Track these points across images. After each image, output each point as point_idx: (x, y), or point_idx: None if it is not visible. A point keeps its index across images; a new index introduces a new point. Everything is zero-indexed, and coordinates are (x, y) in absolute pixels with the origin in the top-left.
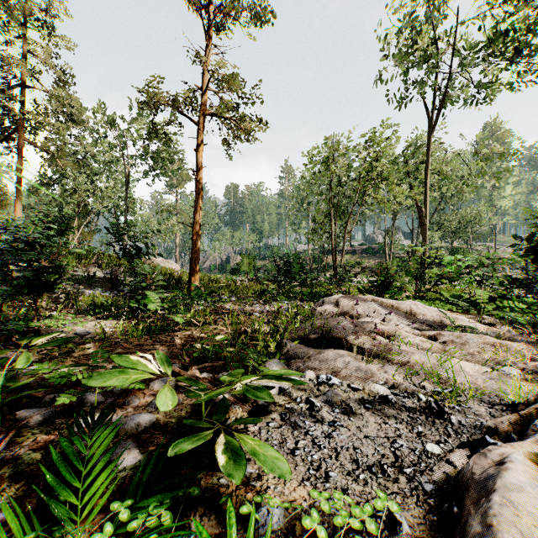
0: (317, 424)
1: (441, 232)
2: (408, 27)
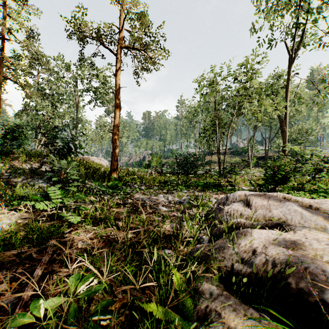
0: None
1: None
2: None
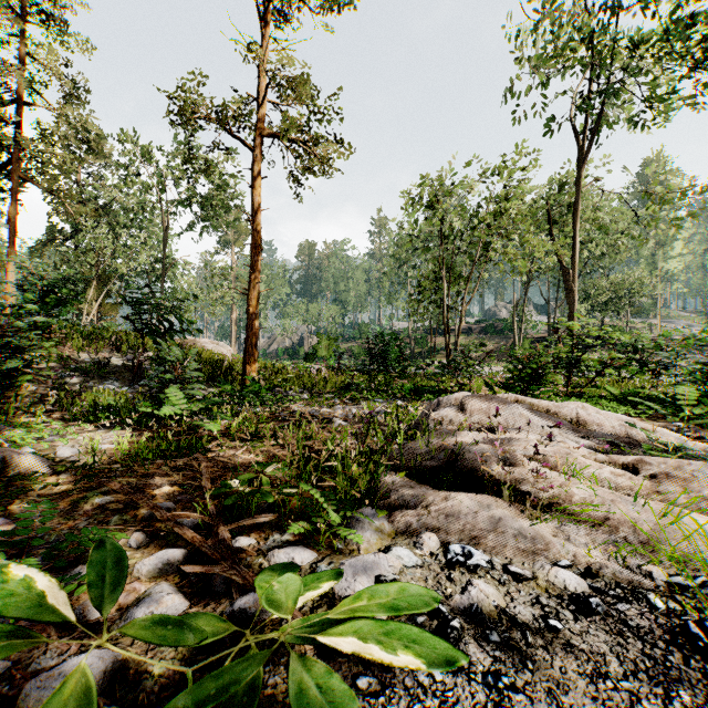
0: (459, 681)
1: (589, 304)
2: (548, 18)
